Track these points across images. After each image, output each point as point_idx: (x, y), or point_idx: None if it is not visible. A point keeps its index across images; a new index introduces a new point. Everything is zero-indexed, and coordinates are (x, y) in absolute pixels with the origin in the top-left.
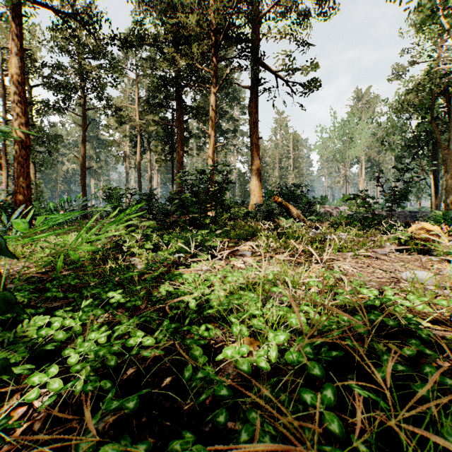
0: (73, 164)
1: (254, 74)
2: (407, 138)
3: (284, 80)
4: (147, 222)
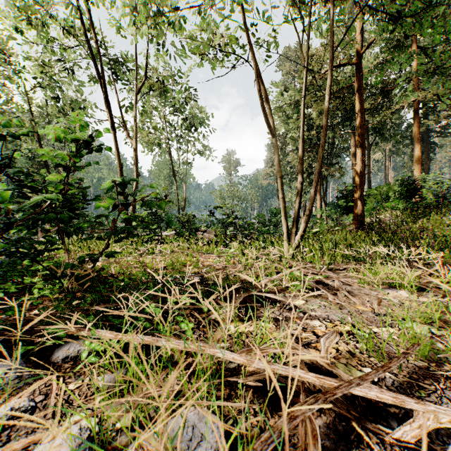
0: None
1: None
2: None
3: None
4: None
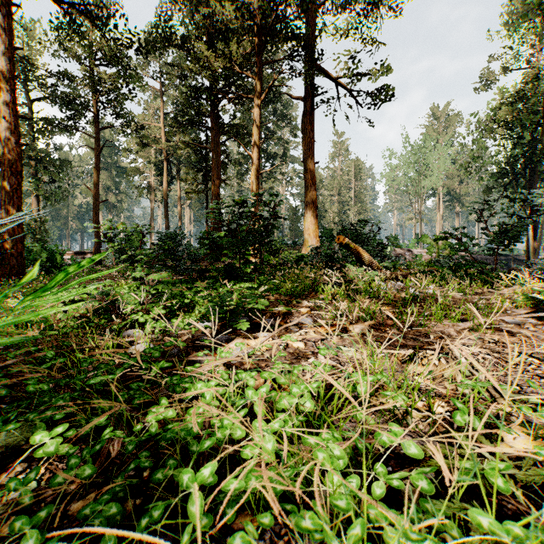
0: (87, 197)
1: (309, 81)
2: (497, 164)
3: (347, 90)
4: (156, 275)
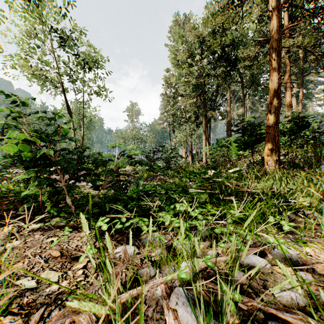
0: None
1: None
2: None
3: None
4: None
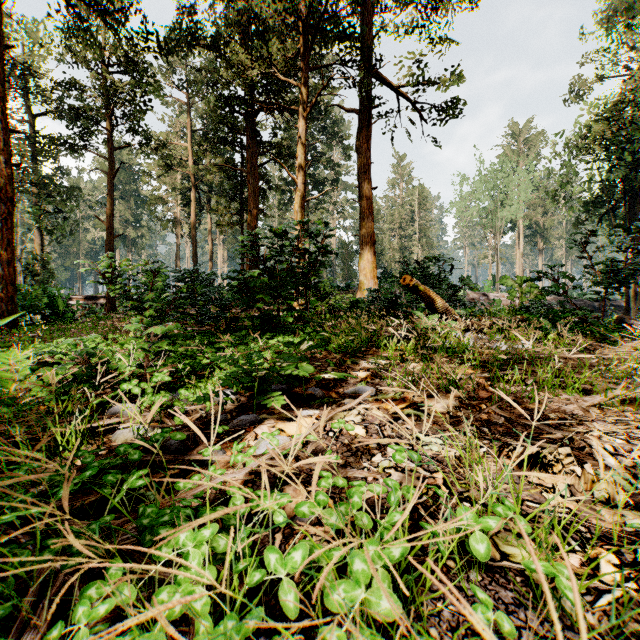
0: (102, 231)
1: (365, 89)
2: (590, 191)
3: (411, 100)
4: (158, 328)
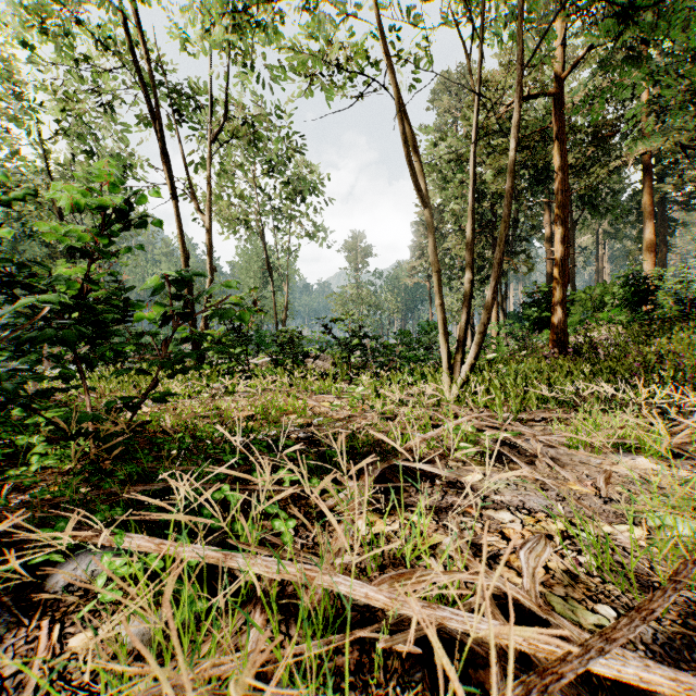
0: None
1: None
2: None
3: None
4: None
